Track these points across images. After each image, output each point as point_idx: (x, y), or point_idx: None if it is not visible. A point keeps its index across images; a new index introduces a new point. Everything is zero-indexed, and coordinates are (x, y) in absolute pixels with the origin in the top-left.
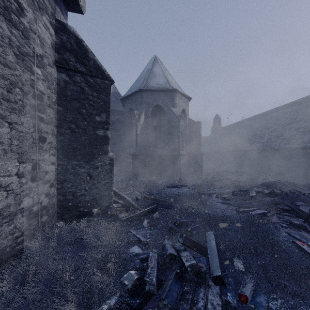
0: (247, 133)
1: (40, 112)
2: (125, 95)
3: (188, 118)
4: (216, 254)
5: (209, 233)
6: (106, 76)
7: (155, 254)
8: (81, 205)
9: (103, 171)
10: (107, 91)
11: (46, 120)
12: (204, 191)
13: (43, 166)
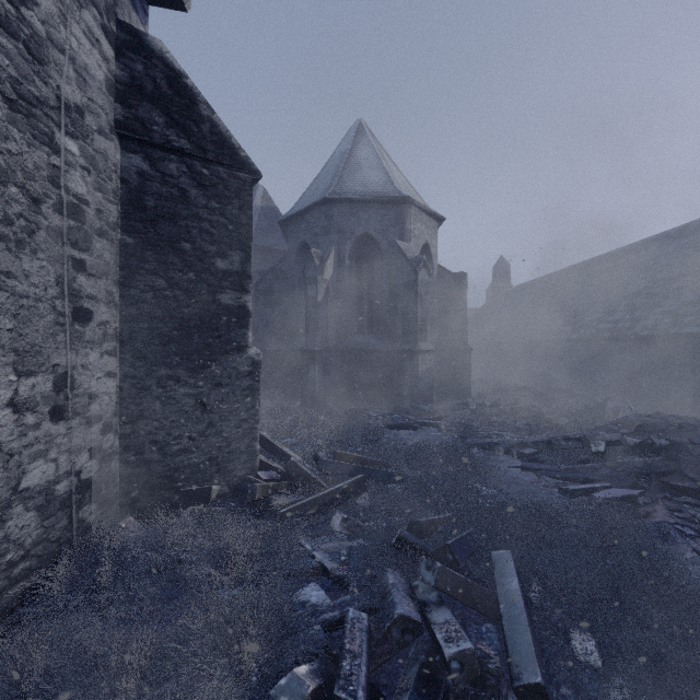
0: (575, 301)
1: (76, 248)
2: (289, 213)
3: (437, 266)
4: (524, 616)
5: (500, 554)
6: (241, 161)
7: (362, 608)
8: (181, 476)
9: (235, 393)
10: (245, 199)
11: (92, 269)
12: (476, 438)
13: (84, 382)
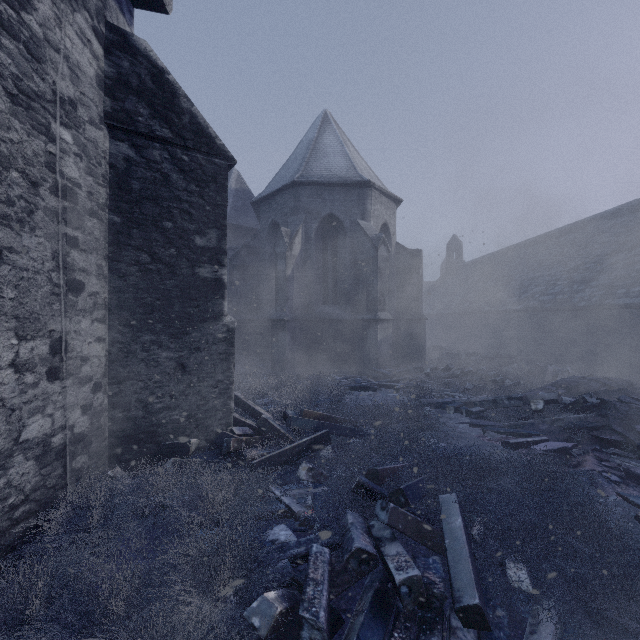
0: (520, 275)
1: (70, 226)
2: (261, 195)
3: (395, 243)
4: (466, 549)
5: (447, 497)
6: (218, 148)
7: (325, 544)
8: (163, 431)
9: (212, 356)
10: (221, 182)
11: (83, 245)
12: (429, 398)
13: (77, 347)
